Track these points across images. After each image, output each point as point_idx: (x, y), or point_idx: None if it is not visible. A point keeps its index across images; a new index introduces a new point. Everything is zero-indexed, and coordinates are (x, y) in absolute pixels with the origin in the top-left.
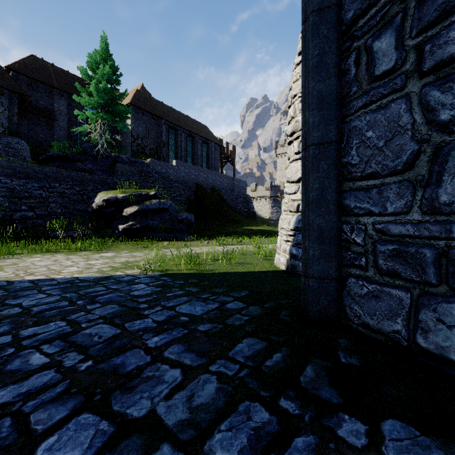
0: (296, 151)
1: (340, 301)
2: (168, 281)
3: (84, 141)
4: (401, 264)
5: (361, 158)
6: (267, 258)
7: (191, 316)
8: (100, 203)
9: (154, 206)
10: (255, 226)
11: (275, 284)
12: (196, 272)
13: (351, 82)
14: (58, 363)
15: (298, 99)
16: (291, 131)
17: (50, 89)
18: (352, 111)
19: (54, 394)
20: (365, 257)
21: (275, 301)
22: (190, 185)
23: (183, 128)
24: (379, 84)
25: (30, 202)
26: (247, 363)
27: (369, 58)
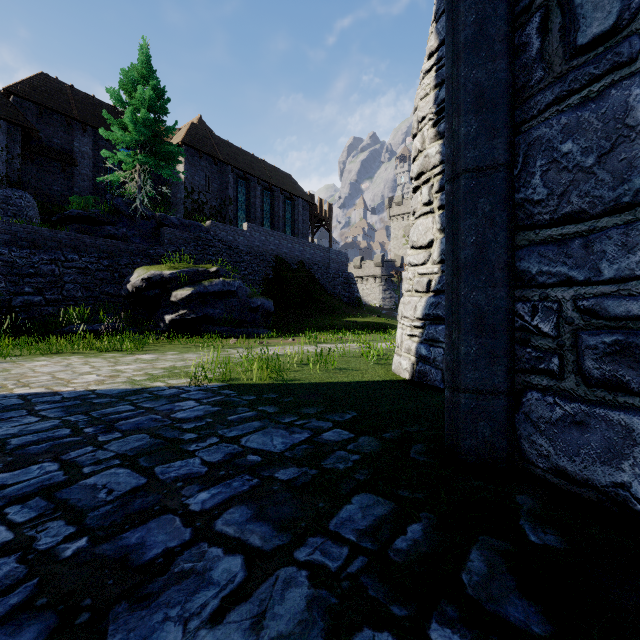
0: (425, 201)
1: (511, 429)
2: (232, 397)
3: (117, 196)
4: (630, 368)
5: (551, 190)
6: (381, 362)
7: (265, 453)
8: (138, 284)
9: (216, 288)
10: (360, 317)
11: (397, 401)
12: (275, 383)
13: (532, 64)
14: (27, 543)
15: (429, 122)
16: (417, 171)
17: (67, 121)
18: (533, 113)
19: (3, 609)
20: (559, 357)
21: (400, 429)
22: (268, 258)
23: (258, 178)
24: (585, 60)
25: (38, 282)
26: (363, 544)
27: (566, 18)
